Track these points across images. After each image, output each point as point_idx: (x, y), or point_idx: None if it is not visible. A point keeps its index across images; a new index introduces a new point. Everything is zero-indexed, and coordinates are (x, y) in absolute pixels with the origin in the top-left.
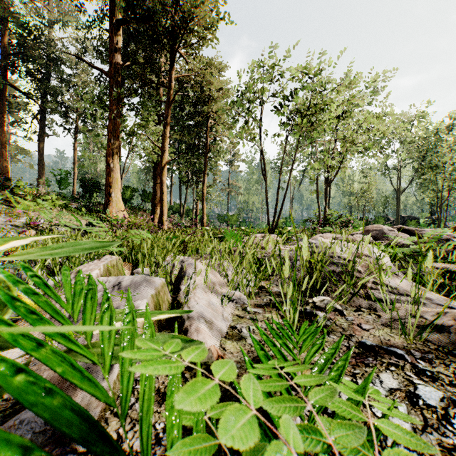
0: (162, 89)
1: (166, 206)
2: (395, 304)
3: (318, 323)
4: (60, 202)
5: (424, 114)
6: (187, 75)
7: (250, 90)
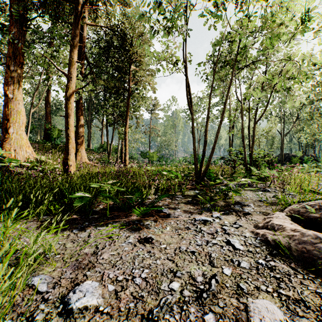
0: (84, 32)
1: (73, 144)
2: None
3: None
4: None
5: None
6: None
7: None
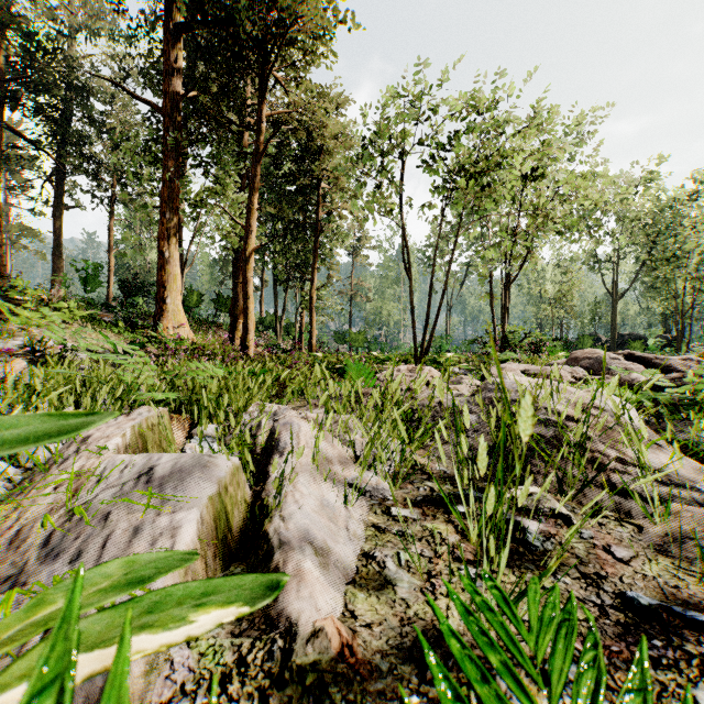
0: (246, 135)
1: (253, 319)
2: (669, 506)
3: (530, 545)
4: (82, 313)
5: (654, 176)
6: (285, 111)
7: (386, 134)
